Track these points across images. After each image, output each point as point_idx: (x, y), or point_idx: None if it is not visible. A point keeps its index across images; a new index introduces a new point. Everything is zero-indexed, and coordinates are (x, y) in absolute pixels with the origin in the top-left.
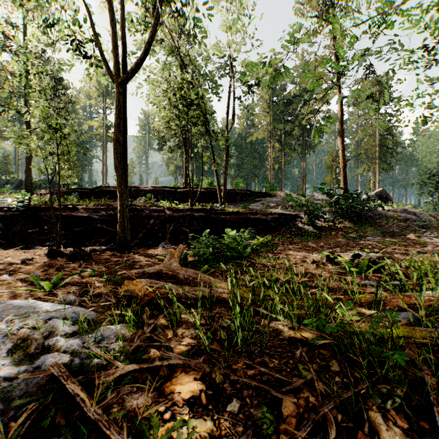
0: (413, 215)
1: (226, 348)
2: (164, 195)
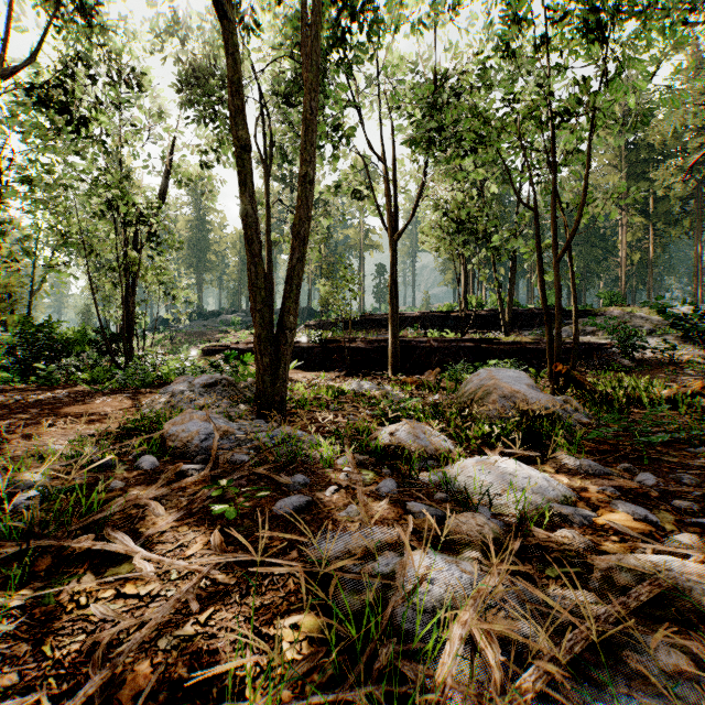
0: None
1: (438, 388)
2: (433, 322)
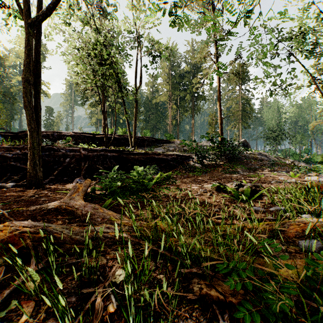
0: (265, 156)
1: None
2: (84, 140)
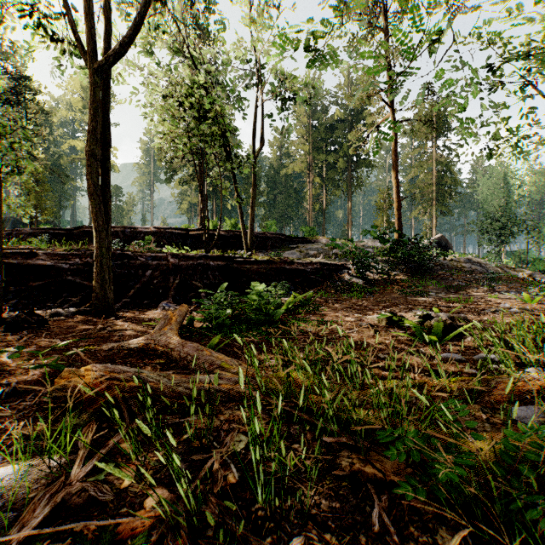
0: (478, 265)
1: (224, 544)
2: (171, 239)
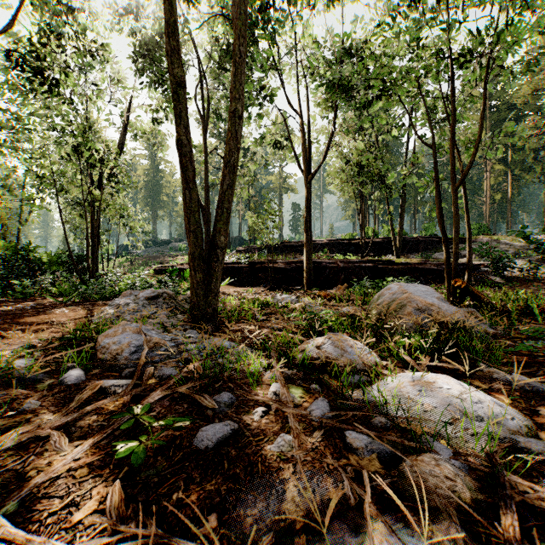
0: None
1: (348, 300)
2: (338, 248)
